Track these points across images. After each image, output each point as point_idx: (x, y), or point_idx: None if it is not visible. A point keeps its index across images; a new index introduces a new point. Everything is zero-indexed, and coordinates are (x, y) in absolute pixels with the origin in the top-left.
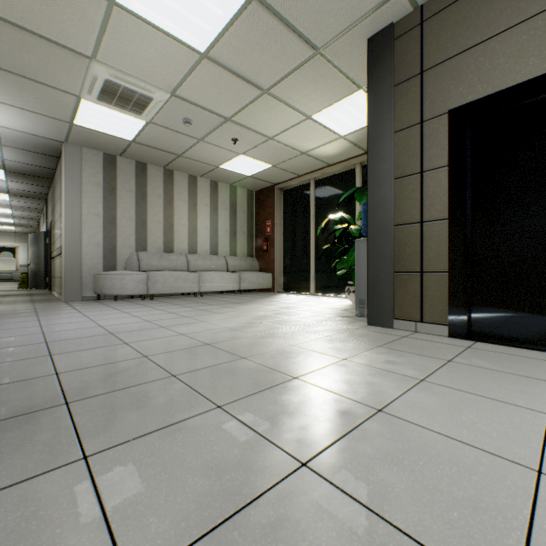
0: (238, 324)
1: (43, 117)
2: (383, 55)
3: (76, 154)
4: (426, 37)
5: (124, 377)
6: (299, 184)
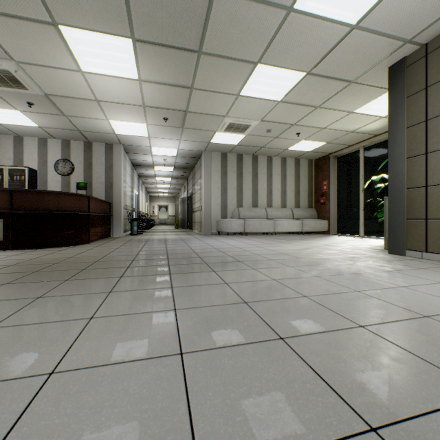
0: (299, 248)
1: (198, 142)
2: (398, 78)
3: (208, 156)
4: (429, 64)
5: (253, 258)
6: (350, 152)
